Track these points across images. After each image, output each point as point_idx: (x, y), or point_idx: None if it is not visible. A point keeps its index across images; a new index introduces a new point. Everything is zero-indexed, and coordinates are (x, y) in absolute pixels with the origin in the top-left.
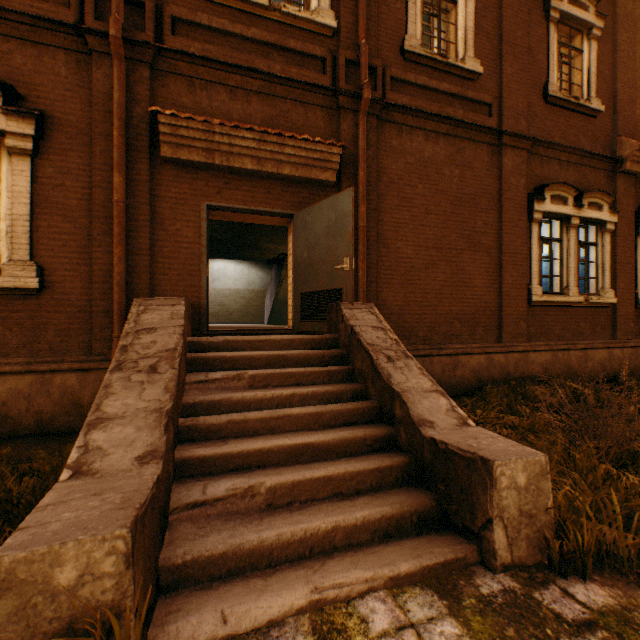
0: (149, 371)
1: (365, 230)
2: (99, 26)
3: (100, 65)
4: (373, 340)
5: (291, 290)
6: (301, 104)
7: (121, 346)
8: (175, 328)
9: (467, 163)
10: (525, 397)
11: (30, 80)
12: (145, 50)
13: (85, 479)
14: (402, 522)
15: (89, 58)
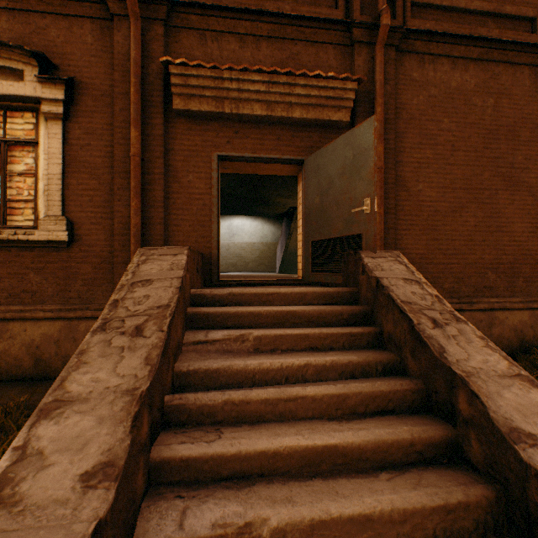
0: (133, 333)
1: (382, 171)
2: None
3: (120, 28)
4: (408, 296)
5: (301, 239)
6: (312, 44)
7: (112, 301)
8: (172, 280)
9: (503, 90)
10: None
11: (62, 51)
12: (159, 7)
13: None
14: None
15: (111, 24)
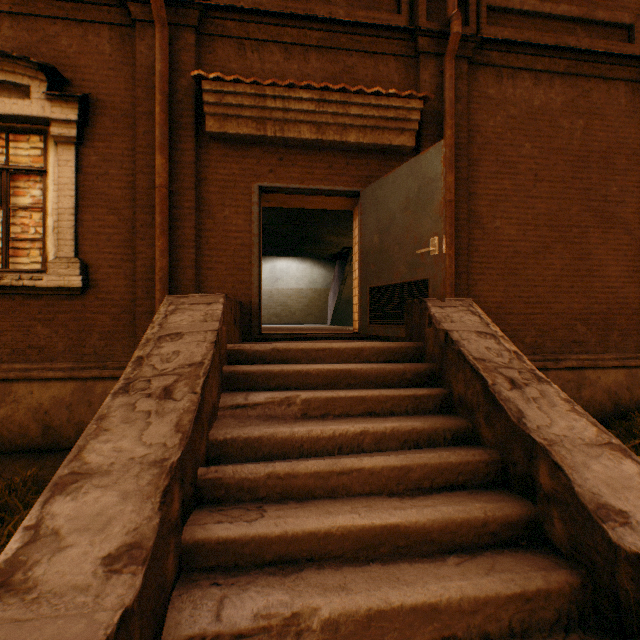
0: (161, 395)
1: (453, 206)
2: None
3: (143, 36)
4: (481, 352)
5: (357, 285)
6: (369, 55)
7: (136, 357)
8: (206, 334)
9: (595, 110)
10: None
11: (75, 63)
12: (190, 12)
13: (6, 606)
14: None
15: (133, 31)
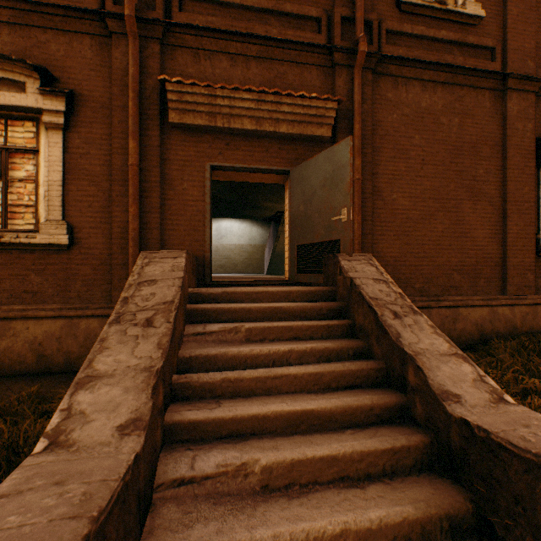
0: (145, 324)
1: (360, 183)
2: (117, 10)
3: (118, 45)
4: (375, 293)
5: (287, 243)
6: (297, 65)
7: (123, 298)
8: (174, 280)
9: (467, 111)
10: (539, 354)
11: (62, 64)
12: (156, 27)
13: (58, 453)
14: (429, 528)
15: (110, 40)
